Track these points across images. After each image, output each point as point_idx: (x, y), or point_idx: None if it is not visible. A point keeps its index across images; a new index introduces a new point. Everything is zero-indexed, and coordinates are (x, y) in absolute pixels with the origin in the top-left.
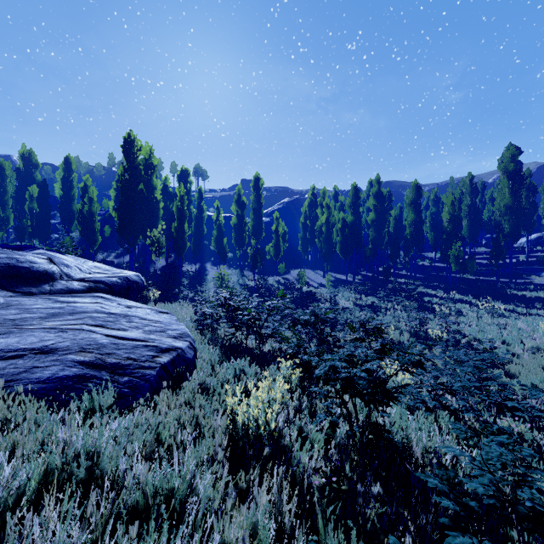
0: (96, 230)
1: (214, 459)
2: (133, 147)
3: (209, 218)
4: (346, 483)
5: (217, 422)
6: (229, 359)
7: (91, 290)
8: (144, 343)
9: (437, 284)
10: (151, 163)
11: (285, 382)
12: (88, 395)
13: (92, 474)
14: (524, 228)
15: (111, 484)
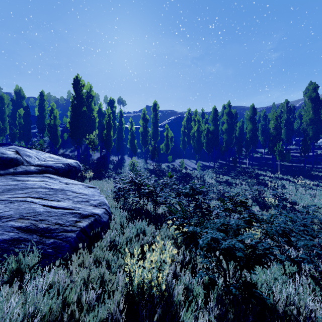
0: (58, 135)
1: (113, 318)
2: (79, 84)
3: (126, 129)
4: None
5: (119, 278)
6: (133, 220)
7: (43, 172)
8: (70, 211)
9: (266, 168)
10: (91, 95)
11: (173, 240)
12: (18, 256)
13: None
14: (320, 133)
15: None
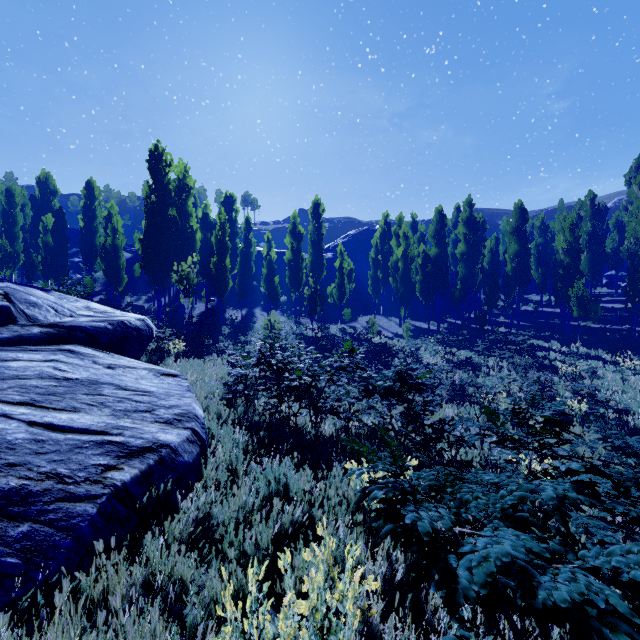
0: (121, 268)
1: None
2: (161, 162)
3: (259, 255)
4: None
5: None
6: (263, 455)
7: (61, 340)
8: (98, 438)
9: (549, 334)
10: (186, 184)
11: (358, 515)
12: None
13: None
14: None
15: None
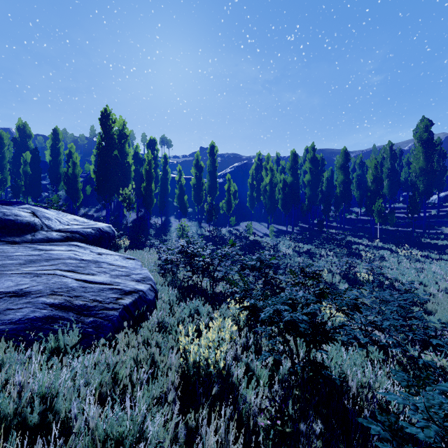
0: (79, 189)
1: (167, 396)
2: (109, 120)
3: (173, 180)
4: (290, 425)
5: (171, 360)
6: (185, 300)
7: (68, 239)
8: (109, 286)
9: (362, 234)
10: (124, 133)
11: (234, 321)
12: (55, 335)
13: (46, 417)
14: (435, 187)
15: (65, 427)
